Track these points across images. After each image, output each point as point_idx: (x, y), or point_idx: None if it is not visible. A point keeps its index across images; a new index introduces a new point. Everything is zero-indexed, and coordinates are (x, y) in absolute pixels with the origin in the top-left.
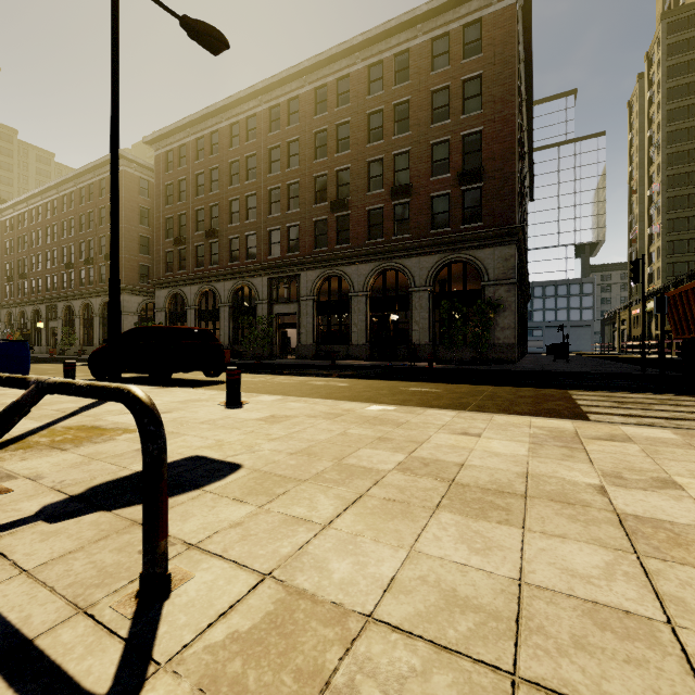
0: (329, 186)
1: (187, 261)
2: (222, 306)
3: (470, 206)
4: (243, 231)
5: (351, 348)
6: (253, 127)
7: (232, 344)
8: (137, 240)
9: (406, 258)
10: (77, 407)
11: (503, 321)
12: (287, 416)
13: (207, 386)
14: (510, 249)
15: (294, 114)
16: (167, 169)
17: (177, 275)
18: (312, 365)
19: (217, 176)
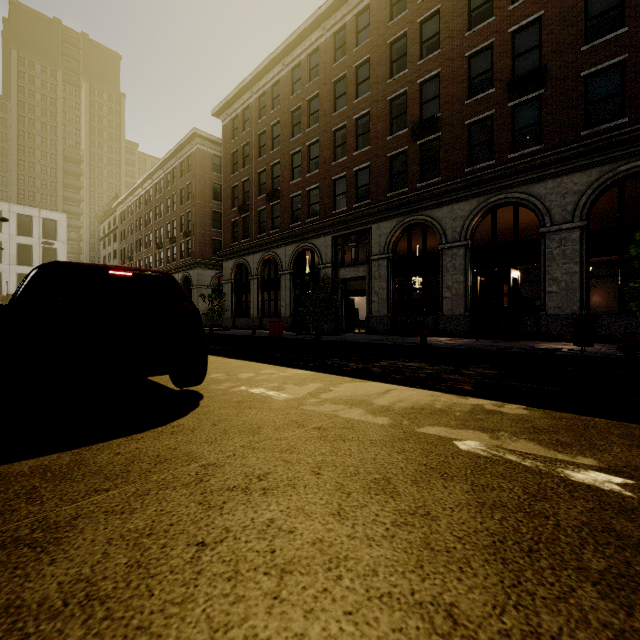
0: (409, 106)
1: (250, 228)
2: (283, 274)
3: None
4: (305, 187)
5: (441, 319)
6: (315, 64)
7: (294, 316)
8: (210, 215)
9: (535, 183)
10: None
11: None
12: None
13: (103, 437)
14: None
15: (363, 31)
16: (233, 138)
17: (241, 244)
18: (390, 345)
19: (279, 132)
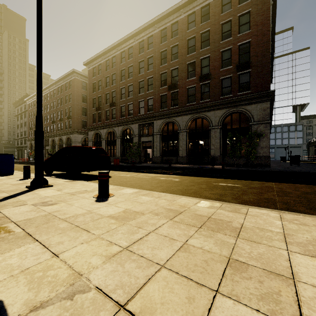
0: (168, 77)
1: (102, 117)
2: (117, 138)
3: (243, 82)
4: (127, 102)
5: (178, 158)
6: (131, 52)
7: (122, 156)
8: (81, 109)
9: (207, 112)
10: (3, 197)
11: (262, 144)
12: (135, 212)
13: None
14: (267, 104)
15: (151, 44)
16: (93, 76)
17: (97, 124)
18: (159, 167)
19: (115, 77)
